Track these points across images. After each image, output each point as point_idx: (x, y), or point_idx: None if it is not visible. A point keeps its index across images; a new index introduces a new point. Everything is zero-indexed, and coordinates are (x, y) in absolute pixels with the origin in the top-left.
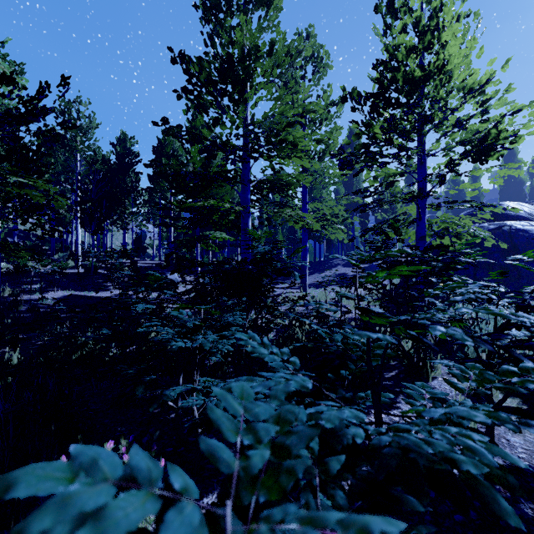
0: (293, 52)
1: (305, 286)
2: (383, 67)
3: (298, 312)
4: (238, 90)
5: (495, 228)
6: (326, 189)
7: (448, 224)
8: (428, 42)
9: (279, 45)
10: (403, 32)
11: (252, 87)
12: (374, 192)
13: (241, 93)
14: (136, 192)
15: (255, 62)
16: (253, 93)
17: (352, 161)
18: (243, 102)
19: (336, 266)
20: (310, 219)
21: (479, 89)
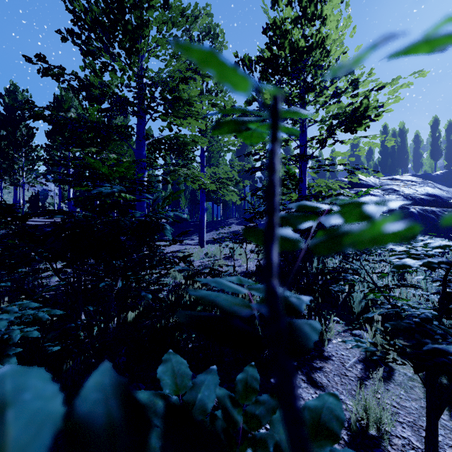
0: (189, 17)
1: (203, 242)
2: (272, 32)
3: (191, 269)
4: (129, 37)
5: (354, 193)
6: (222, 158)
7: (322, 187)
8: (312, 13)
9: (174, 2)
10: (289, 5)
11: (145, 37)
12: (263, 155)
13: (133, 42)
14: (27, 146)
15: (148, 11)
16: (146, 44)
17: None
18: (135, 52)
19: (231, 225)
20: (206, 179)
21: None
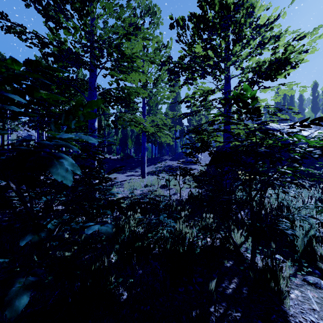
0: None
1: (144, 174)
2: None
3: (133, 199)
4: None
5: None
6: (159, 111)
7: (241, 130)
8: None
9: None
10: None
11: (94, 0)
12: (193, 103)
13: (83, 4)
14: None
15: None
16: (95, 7)
17: (178, 71)
18: (86, 14)
19: (165, 160)
20: (146, 123)
21: (271, 23)
